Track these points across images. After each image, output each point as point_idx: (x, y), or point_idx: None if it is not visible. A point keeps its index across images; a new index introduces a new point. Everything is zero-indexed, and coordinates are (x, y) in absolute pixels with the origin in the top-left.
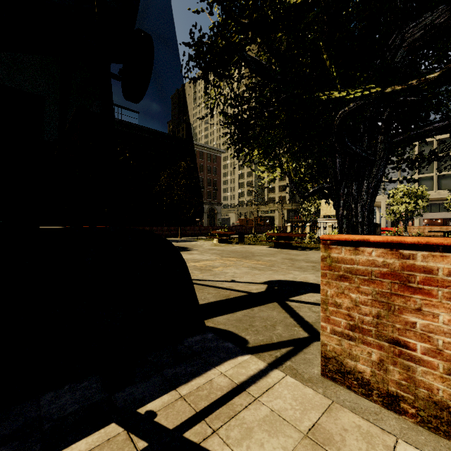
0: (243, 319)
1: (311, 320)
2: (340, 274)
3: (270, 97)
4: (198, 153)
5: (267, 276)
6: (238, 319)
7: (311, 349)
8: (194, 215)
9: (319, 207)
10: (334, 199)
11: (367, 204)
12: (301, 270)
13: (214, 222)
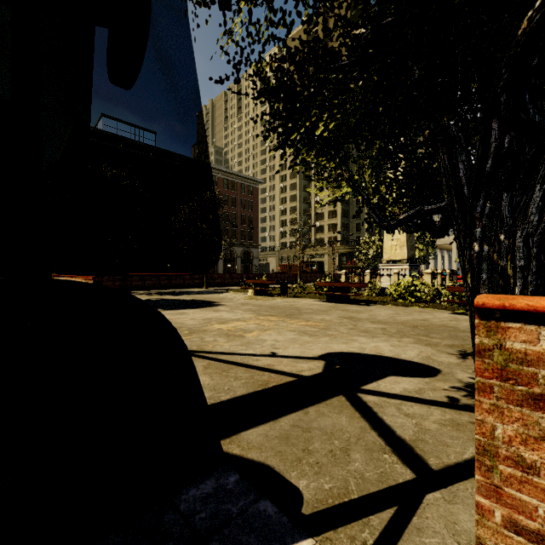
0: (292, 435)
1: (407, 436)
2: (532, 392)
3: (340, 50)
4: (230, 183)
5: (322, 346)
6: (283, 435)
7: (427, 516)
8: (225, 260)
9: (379, 250)
10: (455, 227)
11: (538, 231)
12: (369, 335)
13: (250, 268)
